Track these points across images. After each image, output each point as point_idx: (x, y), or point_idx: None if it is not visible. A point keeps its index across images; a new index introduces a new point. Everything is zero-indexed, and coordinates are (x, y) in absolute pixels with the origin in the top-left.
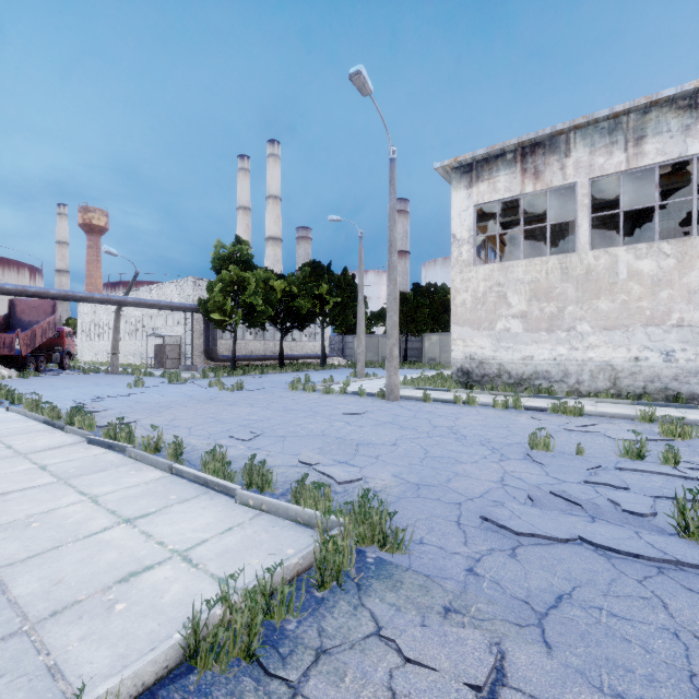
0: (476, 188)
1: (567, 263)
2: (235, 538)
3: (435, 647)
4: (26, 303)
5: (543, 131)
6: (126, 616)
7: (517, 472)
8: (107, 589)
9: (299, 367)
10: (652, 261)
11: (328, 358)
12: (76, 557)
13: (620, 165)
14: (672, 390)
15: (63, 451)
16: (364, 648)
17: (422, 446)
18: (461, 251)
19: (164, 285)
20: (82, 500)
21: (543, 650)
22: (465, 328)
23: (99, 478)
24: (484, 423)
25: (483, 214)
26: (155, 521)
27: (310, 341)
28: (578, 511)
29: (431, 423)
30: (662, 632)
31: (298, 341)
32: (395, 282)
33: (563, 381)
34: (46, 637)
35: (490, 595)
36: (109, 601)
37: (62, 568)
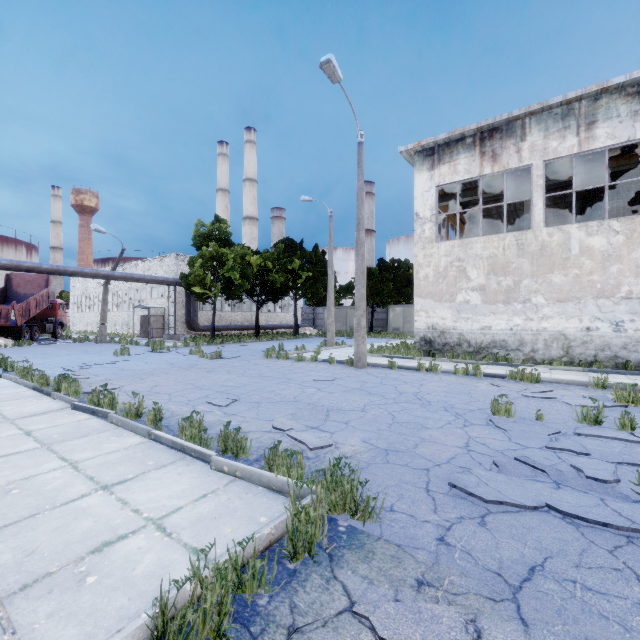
0: (438, 170)
1: (523, 240)
2: (209, 506)
3: (409, 625)
4: (22, 277)
5: (500, 117)
6: (96, 590)
7: (481, 437)
8: (80, 560)
9: (274, 336)
10: (603, 238)
11: (300, 328)
12: (52, 526)
13: (573, 148)
14: (621, 358)
15: (49, 417)
16: (337, 626)
17: (389, 411)
18: (424, 229)
19: (149, 261)
20: (62, 466)
21: (520, 628)
22: (428, 300)
23: (81, 444)
24: (447, 389)
25: (444, 195)
26: (132, 488)
27: (284, 312)
28: (542, 477)
29: (397, 389)
30: (639, 608)
31: (273, 312)
32: (363, 257)
33: (519, 350)
34: (13, 613)
35: (463, 567)
36: (81, 573)
37: (37, 537)
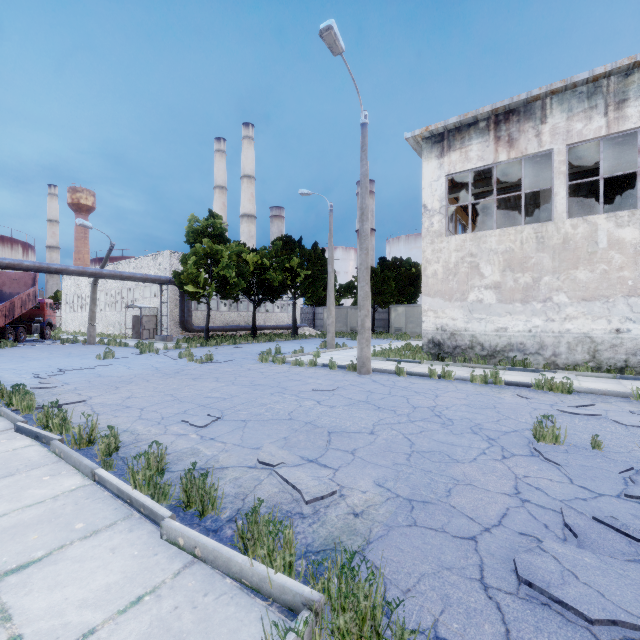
0: (448, 157)
1: (543, 232)
2: (139, 626)
3: None
4: (7, 275)
5: (518, 97)
6: None
7: (531, 477)
8: None
9: (271, 337)
10: (635, 229)
11: (299, 329)
12: None
13: (600, 130)
14: None
15: None
16: None
17: (404, 434)
18: (432, 222)
19: (142, 259)
20: None
21: None
22: (437, 299)
23: None
24: (467, 402)
25: (452, 186)
26: (31, 581)
27: (282, 312)
28: None
29: (410, 402)
30: None
31: (271, 312)
32: (367, 251)
33: (538, 353)
34: None
35: None
36: None
37: None
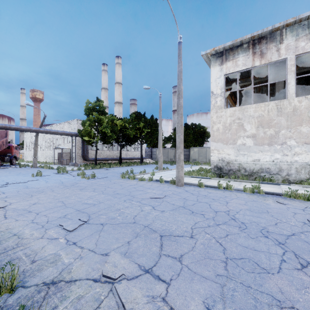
0: (225, 65)
1: (281, 105)
2: None
3: None
4: None
5: (267, 28)
6: None
7: None
8: None
9: (129, 164)
10: None
11: (144, 159)
12: None
13: None
14: None
15: None
16: None
17: (216, 238)
18: (216, 101)
19: (63, 123)
20: None
21: None
22: (219, 143)
23: None
24: (248, 207)
25: (226, 82)
26: None
27: (135, 151)
28: None
29: (211, 207)
30: None
31: (129, 151)
32: (182, 115)
33: (278, 174)
34: None
35: None
36: None
37: None
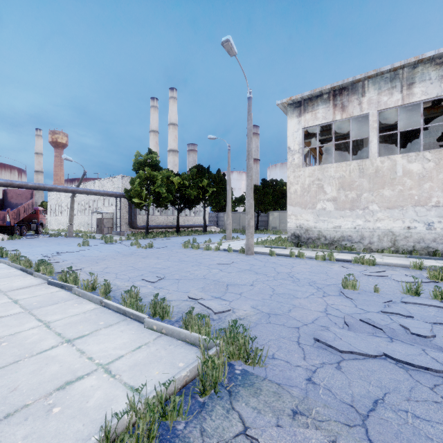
0: (304, 117)
1: (363, 165)
2: (142, 355)
3: None
4: (14, 191)
5: (347, 80)
6: (59, 418)
7: (335, 304)
8: (48, 395)
9: (189, 233)
10: (419, 164)
11: (207, 227)
12: (29, 369)
13: (398, 101)
14: (432, 248)
15: (31, 290)
16: None
17: (270, 286)
18: (294, 158)
19: (103, 180)
20: (39, 325)
21: None
22: (296, 207)
23: (53, 309)
24: (310, 270)
25: (308, 134)
26: (88, 341)
27: (196, 216)
28: (380, 334)
29: (276, 270)
30: None
31: (189, 216)
32: (251, 177)
33: (360, 242)
34: None
35: (325, 400)
36: (49, 405)
37: (18, 378)
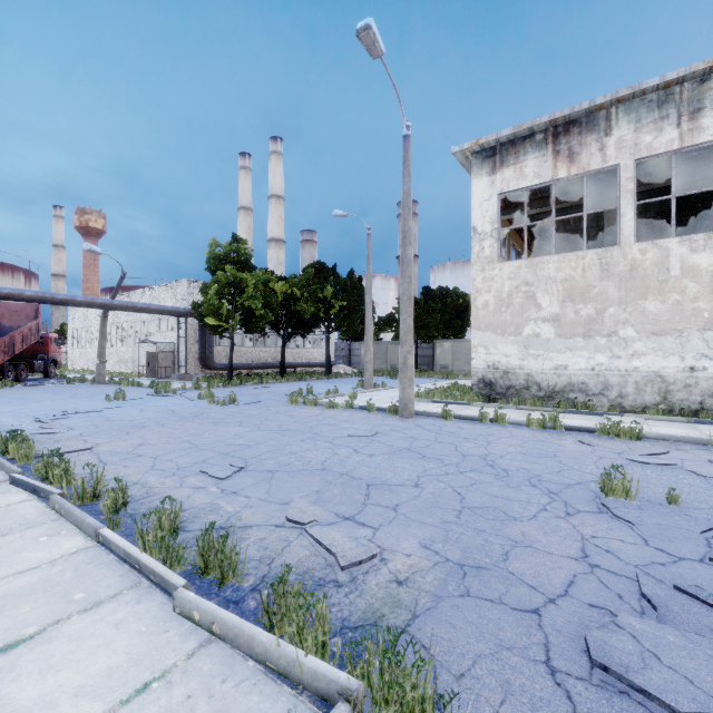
0: (500, 174)
1: (607, 258)
2: None
3: None
4: (7, 306)
5: (580, 106)
6: None
7: (600, 538)
8: None
9: (302, 376)
10: (711, 254)
11: (333, 366)
12: None
13: (672, 143)
14: None
15: None
16: None
17: (453, 487)
18: (483, 246)
19: (157, 288)
20: None
21: None
22: (488, 333)
23: None
24: (524, 449)
25: (505, 206)
26: (20, 663)
27: (314, 348)
28: None
29: (459, 449)
30: None
31: (302, 348)
32: (410, 279)
33: (602, 394)
34: None
35: None
36: None
37: None
